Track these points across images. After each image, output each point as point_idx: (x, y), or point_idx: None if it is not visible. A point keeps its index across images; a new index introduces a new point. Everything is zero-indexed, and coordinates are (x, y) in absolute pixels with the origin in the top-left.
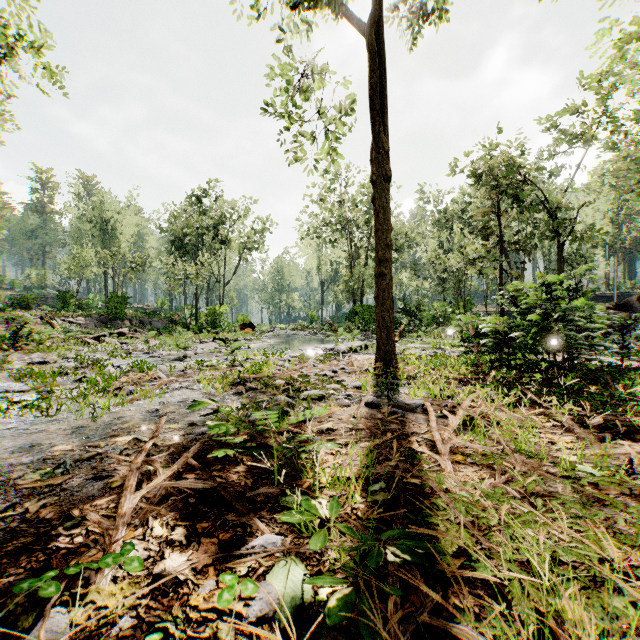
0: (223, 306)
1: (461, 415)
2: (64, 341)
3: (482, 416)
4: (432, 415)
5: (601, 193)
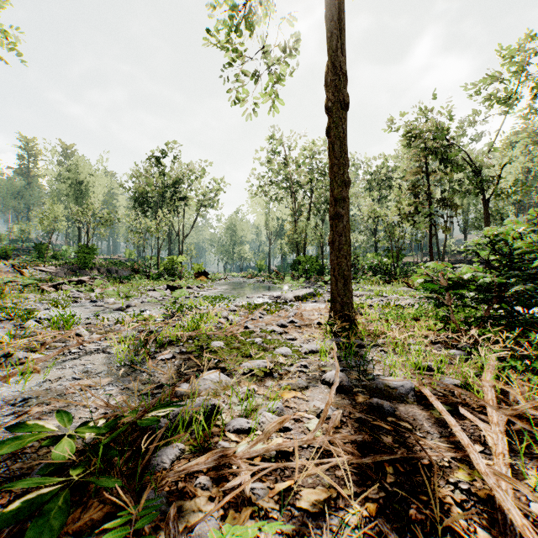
0: (180, 256)
1: (499, 423)
2: (23, 289)
3: (517, 415)
4: (455, 426)
5: (512, 158)
